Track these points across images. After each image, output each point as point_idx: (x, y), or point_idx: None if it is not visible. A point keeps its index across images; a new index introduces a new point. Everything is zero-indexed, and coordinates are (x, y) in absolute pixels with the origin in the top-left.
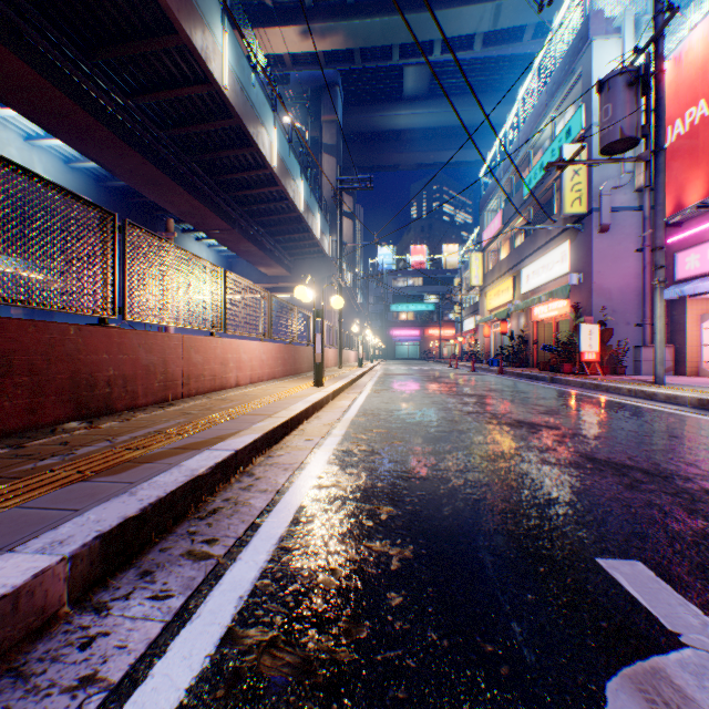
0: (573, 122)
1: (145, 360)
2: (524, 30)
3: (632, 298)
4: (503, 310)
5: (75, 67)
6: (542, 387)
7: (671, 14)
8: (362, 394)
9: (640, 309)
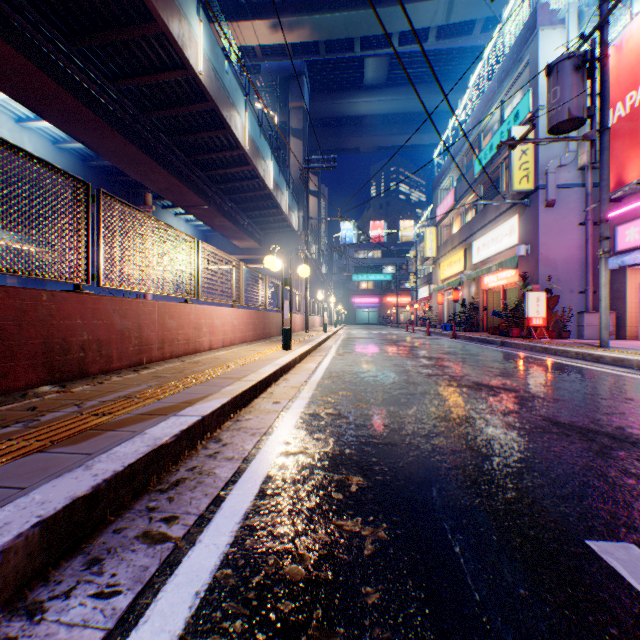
0: (521, 106)
1: (120, 325)
2: (474, 24)
3: (575, 268)
4: (455, 280)
5: (61, 52)
6: (493, 350)
7: (616, 2)
8: (327, 357)
9: (583, 278)
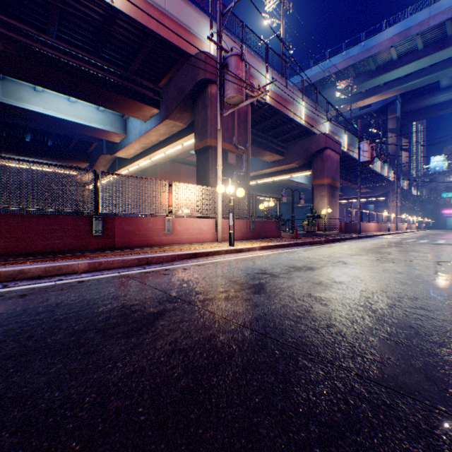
0: None
1: (362, 227)
2: None
3: None
4: None
5: None
6: None
7: None
8: (399, 234)
9: None
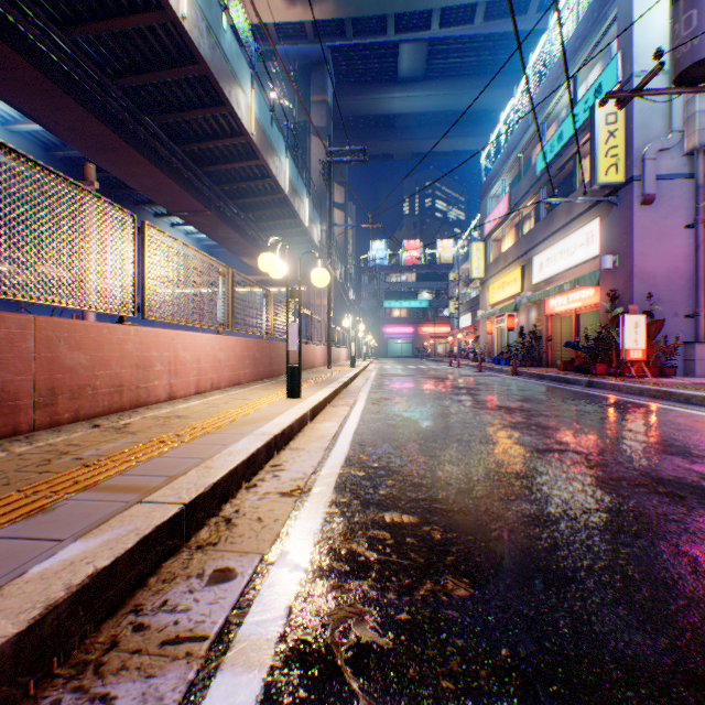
0: (605, 76)
1: None
2: (529, 2)
3: (680, 284)
4: (510, 303)
5: None
6: (586, 394)
7: None
8: (356, 408)
9: (691, 298)
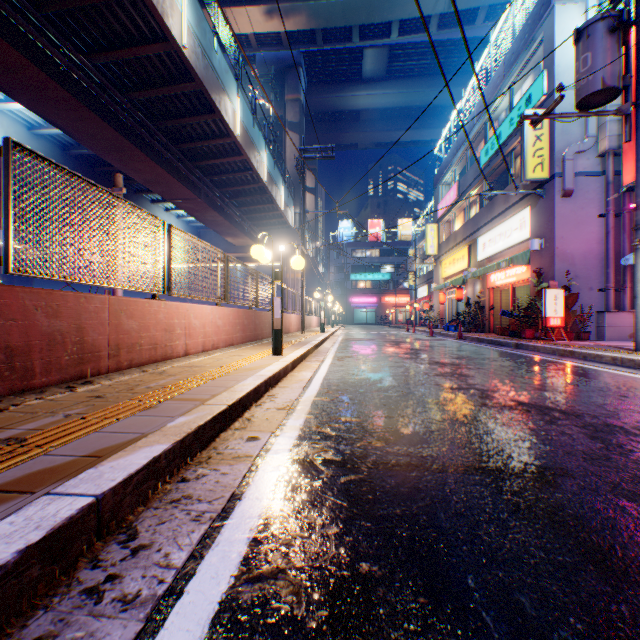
0: (534, 89)
1: (46, 327)
2: (477, 13)
3: (594, 263)
4: (459, 278)
5: (24, 18)
6: (510, 353)
7: None
8: (325, 363)
9: (603, 274)
